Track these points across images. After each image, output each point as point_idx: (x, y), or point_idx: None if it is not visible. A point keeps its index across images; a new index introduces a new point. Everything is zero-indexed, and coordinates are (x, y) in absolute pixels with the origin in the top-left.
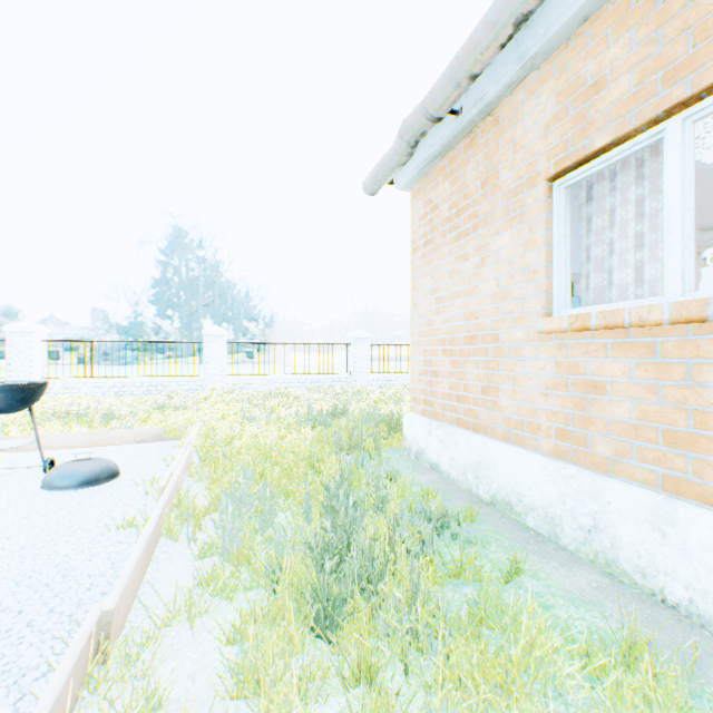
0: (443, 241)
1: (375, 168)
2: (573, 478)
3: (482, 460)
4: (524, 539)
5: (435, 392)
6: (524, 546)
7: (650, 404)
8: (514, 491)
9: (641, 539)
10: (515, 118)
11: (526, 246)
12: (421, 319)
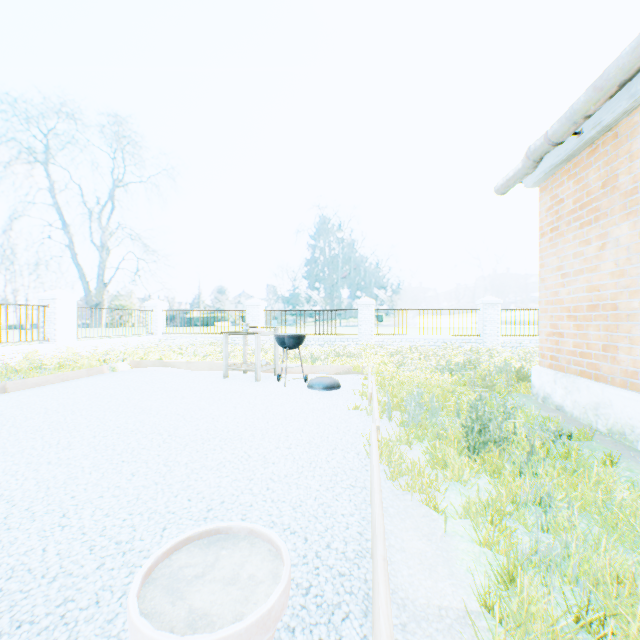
0: (568, 229)
1: (505, 178)
2: None
3: (600, 401)
4: (629, 455)
5: (560, 350)
6: (627, 457)
7: None
8: (626, 424)
9: None
10: (630, 135)
11: (639, 236)
12: (548, 290)
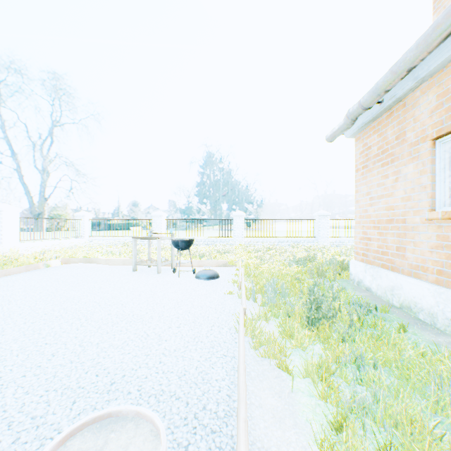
0: (373, 167)
1: (333, 130)
2: (442, 293)
3: (395, 285)
4: (414, 322)
5: (368, 249)
6: (412, 324)
7: None
8: (412, 301)
9: None
10: (414, 105)
11: (420, 173)
12: (360, 208)
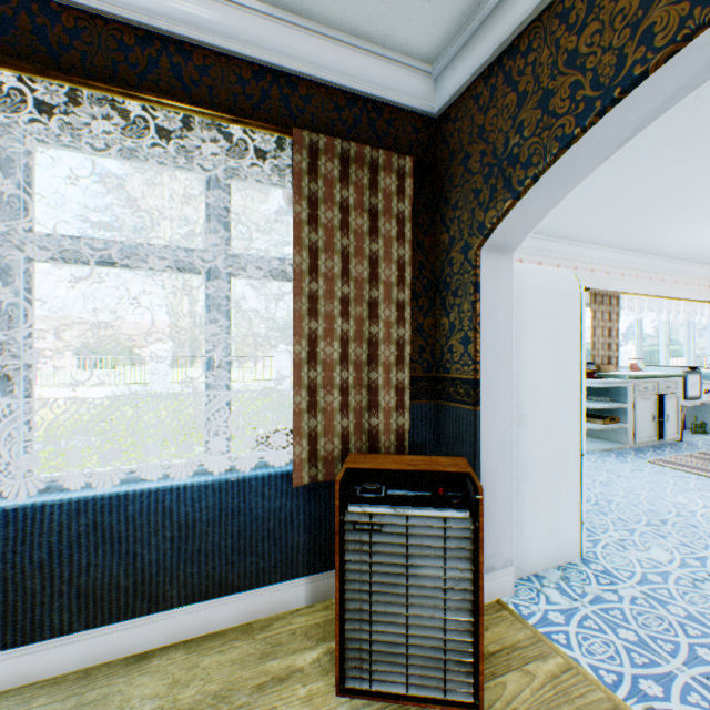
0: None
1: None
2: None
3: None
4: None
5: None
6: None
7: None
8: None
9: None
10: None
11: None
12: None
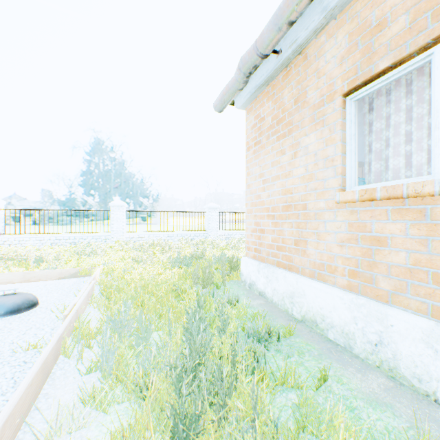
0: (268, 141)
1: (222, 92)
2: (363, 306)
3: (296, 291)
4: (327, 349)
5: (262, 243)
6: (328, 355)
7: (422, 254)
8: (318, 313)
9: (417, 354)
10: (318, 54)
11: (327, 143)
12: (253, 194)
